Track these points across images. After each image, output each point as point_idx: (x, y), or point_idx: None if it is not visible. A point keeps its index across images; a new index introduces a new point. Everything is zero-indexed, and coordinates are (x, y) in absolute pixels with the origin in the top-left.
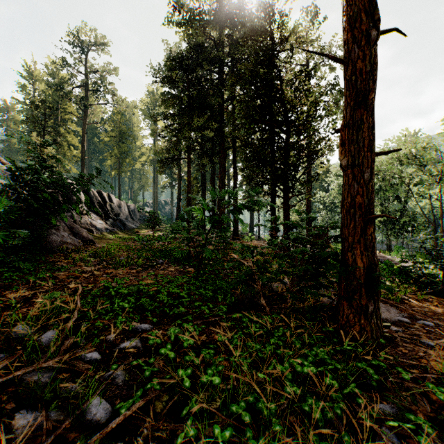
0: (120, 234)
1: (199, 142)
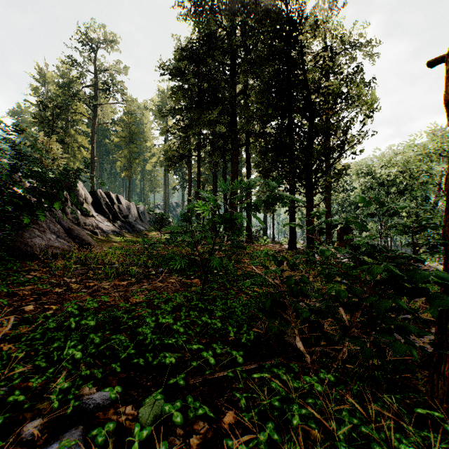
0: (127, 236)
1: (210, 139)
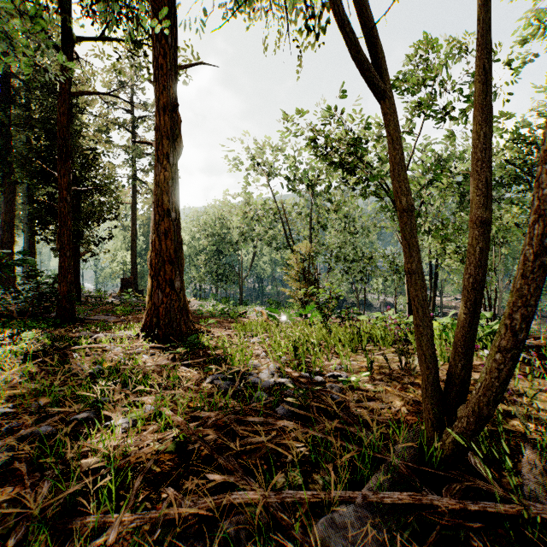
0: None
1: None
